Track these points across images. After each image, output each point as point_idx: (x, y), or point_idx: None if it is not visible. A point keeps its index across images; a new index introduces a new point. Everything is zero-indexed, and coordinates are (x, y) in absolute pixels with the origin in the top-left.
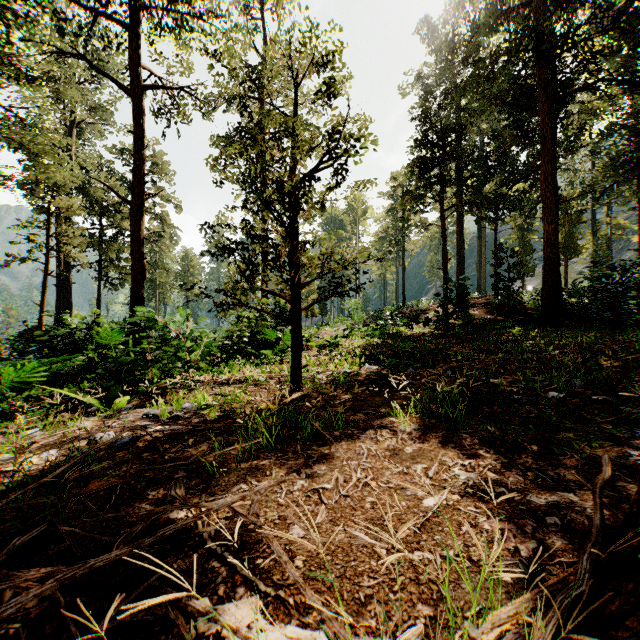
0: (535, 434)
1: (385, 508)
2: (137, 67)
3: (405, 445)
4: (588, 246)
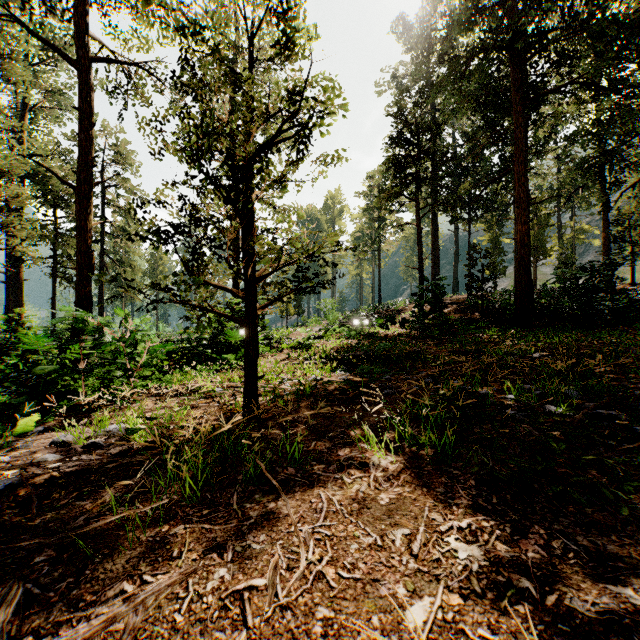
0: (544, 468)
1: (345, 634)
2: (83, 35)
3: (379, 490)
4: (555, 248)
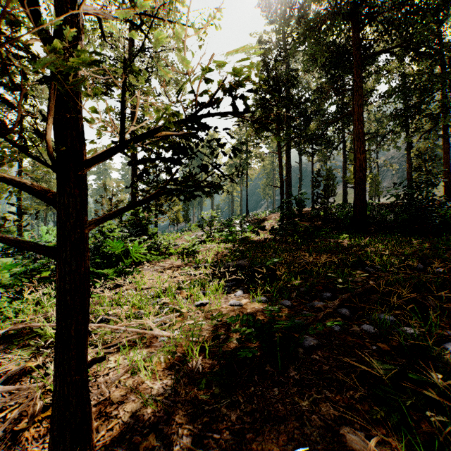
0: None
1: None
2: None
3: None
4: (370, 176)
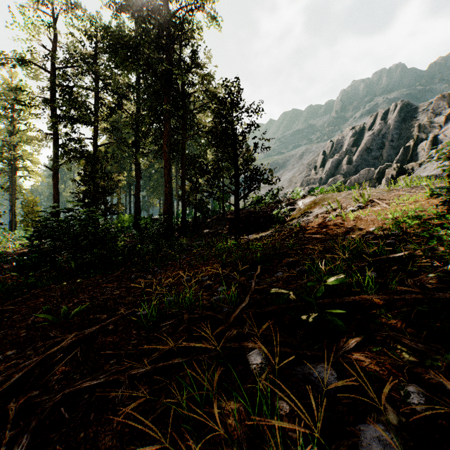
0: None
1: None
2: None
3: None
4: None
